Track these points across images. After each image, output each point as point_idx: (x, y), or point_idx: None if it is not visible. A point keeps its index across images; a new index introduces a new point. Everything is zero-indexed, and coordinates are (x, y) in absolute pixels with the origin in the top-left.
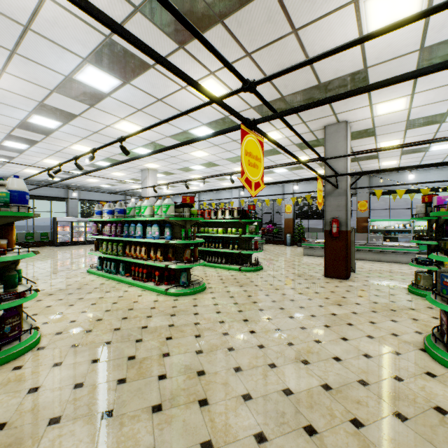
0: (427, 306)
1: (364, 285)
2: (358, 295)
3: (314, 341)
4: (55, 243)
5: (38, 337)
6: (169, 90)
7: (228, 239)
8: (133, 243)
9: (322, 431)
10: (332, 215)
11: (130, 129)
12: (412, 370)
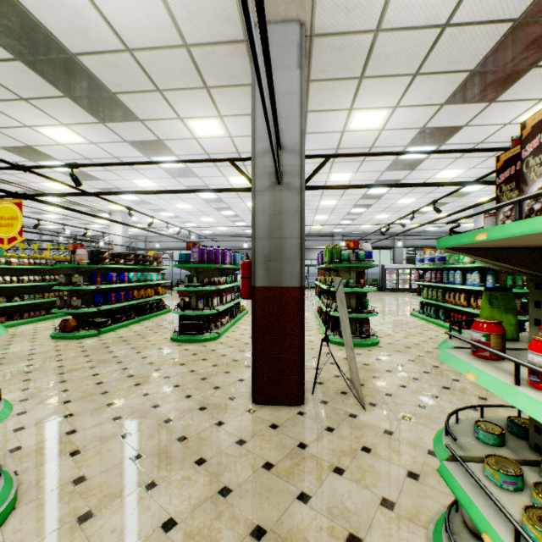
0: None
1: None
2: None
3: None
4: (383, 288)
5: (377, 340)
6: (488, 133)
7: None
8: (451, 290)
9: None
10: None
11: (451, 174)
12: None
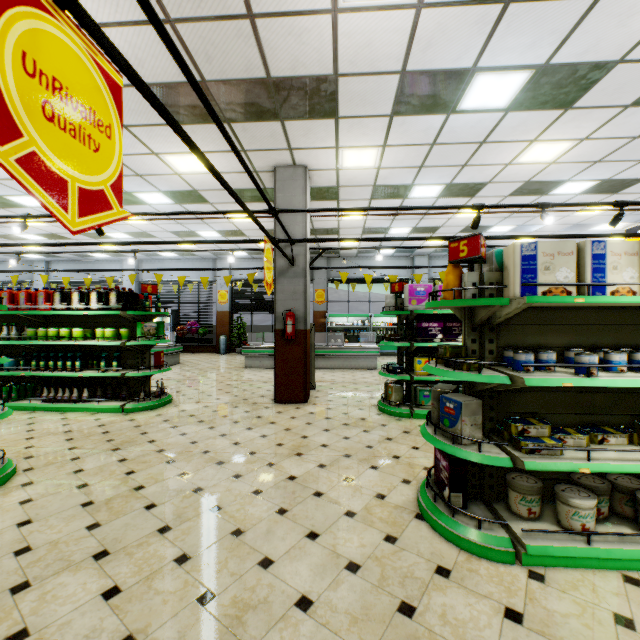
0: (403, 430)
1: (329, 410)
2: (323, 429)
3: (260, 566)
4: None
5: None
6: None
7: (99, 349)
8: None
9: None
10: (286, 306)
11: None
12: (420, 573)
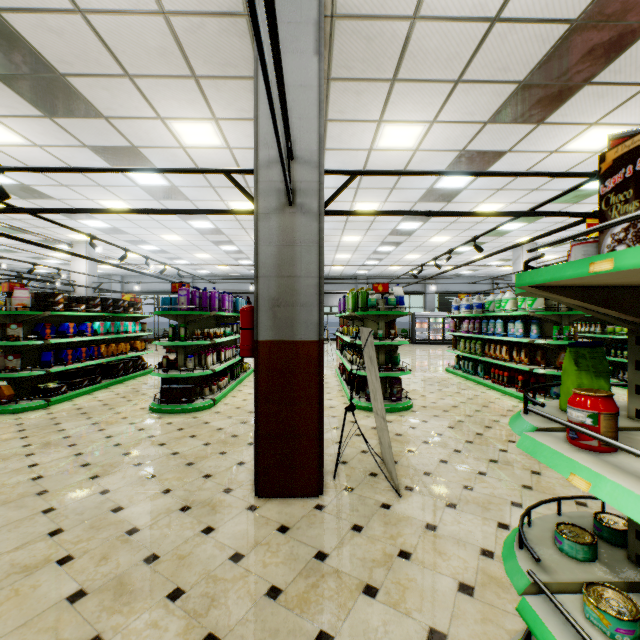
0: None
1: None
2: None
3: None
4: (413, 340)
5: (411, 404)
6: (533, 161)
7: None
8: (492, 342)
9: None
10: None
11: (490, 209)
12: None
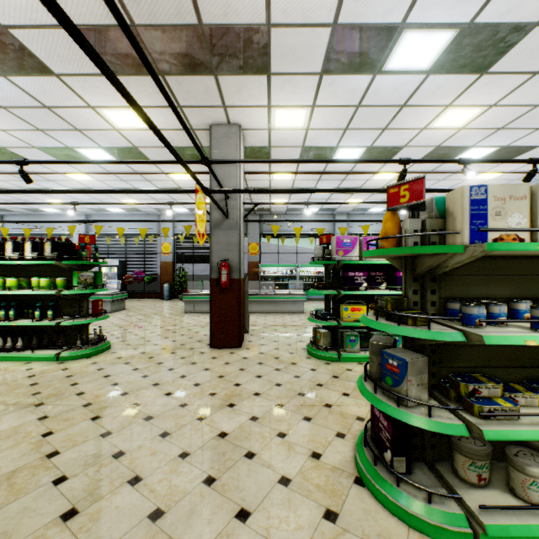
0: (332, 374)
1: (261, 354)
2: (256, 375)
3: None
4: None
5: None
6: None
7: (36, 298)
8: None
9: None
10: (221, 256)
11: None
12: None
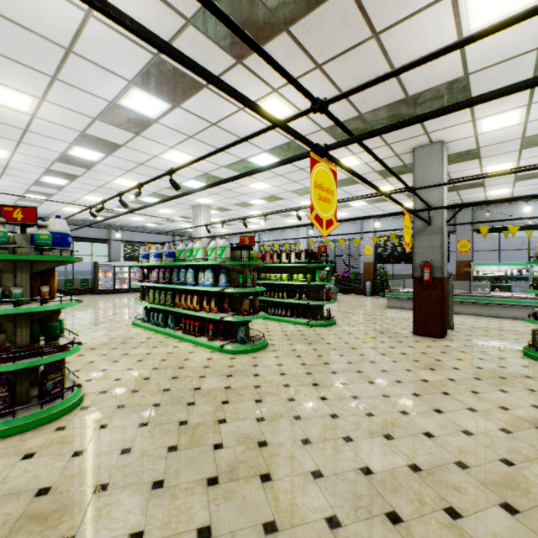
0: None
1: (465, 346)
2: (456, 358)
3: (400, 413)
4: (96, 290)
5: (81, 396)
6: (224, 113)
7: (294, 287)
8: (183, 292)
9: (408, 519)
10: (423, 258)
11: (180, 159)
12: (526, 453)
